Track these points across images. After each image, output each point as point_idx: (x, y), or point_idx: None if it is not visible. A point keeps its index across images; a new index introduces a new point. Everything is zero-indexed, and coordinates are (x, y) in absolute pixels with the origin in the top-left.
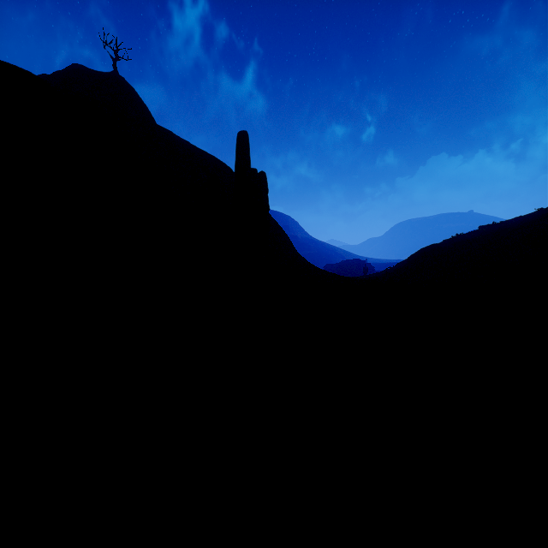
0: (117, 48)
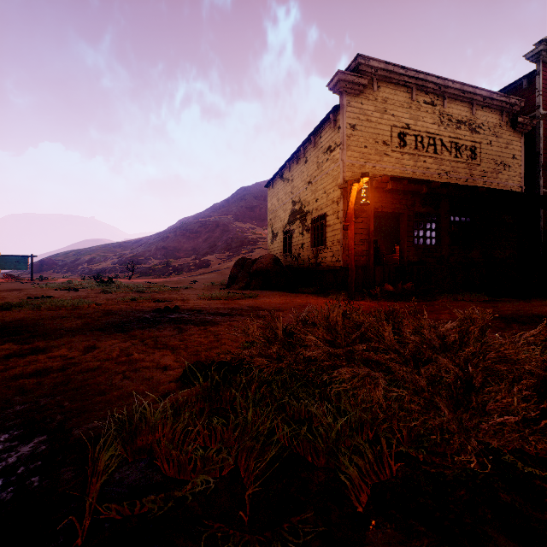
0: None
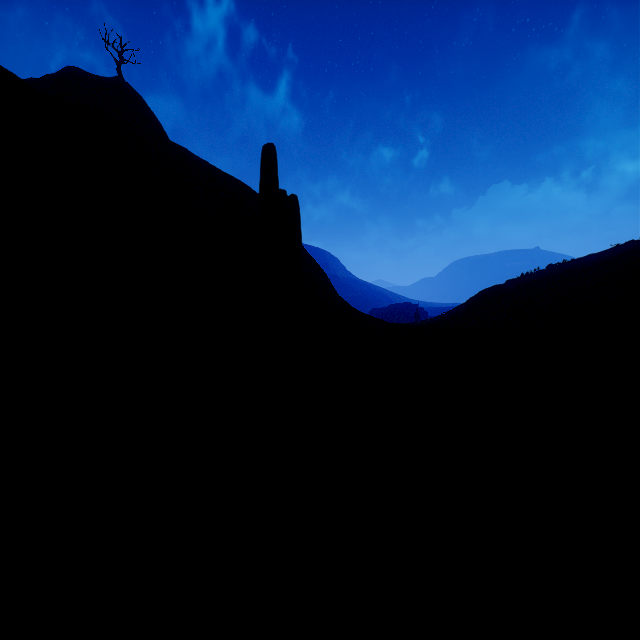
0: (122, 49)
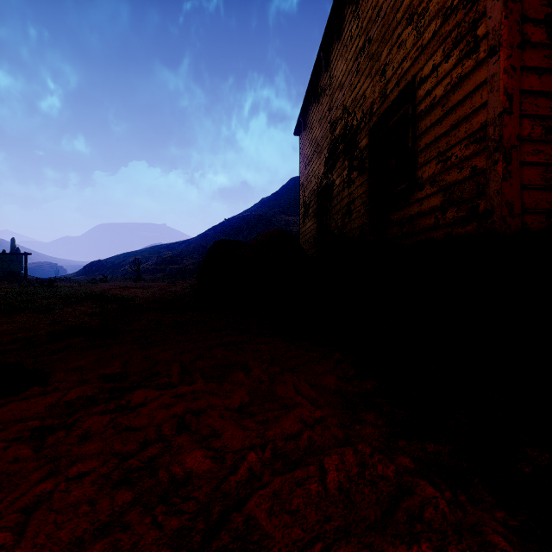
0: None
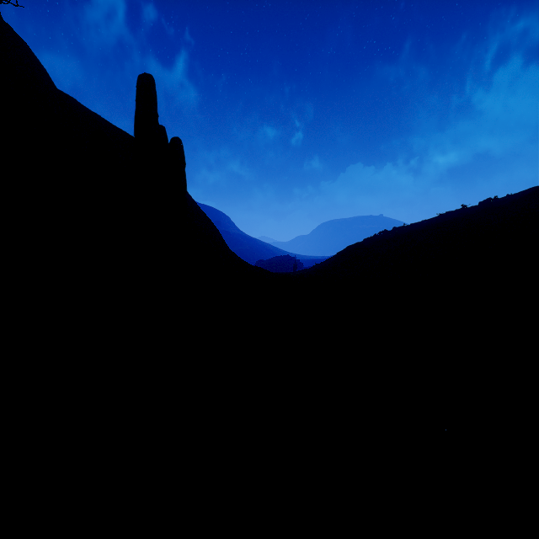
0: None
